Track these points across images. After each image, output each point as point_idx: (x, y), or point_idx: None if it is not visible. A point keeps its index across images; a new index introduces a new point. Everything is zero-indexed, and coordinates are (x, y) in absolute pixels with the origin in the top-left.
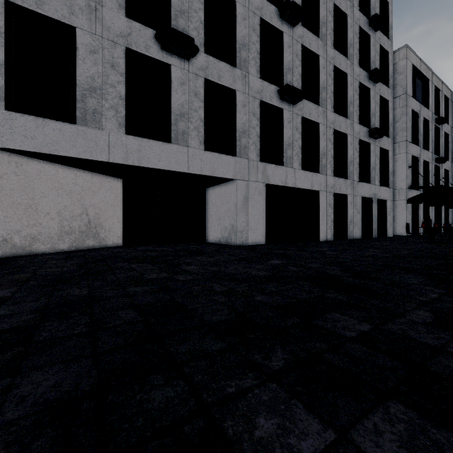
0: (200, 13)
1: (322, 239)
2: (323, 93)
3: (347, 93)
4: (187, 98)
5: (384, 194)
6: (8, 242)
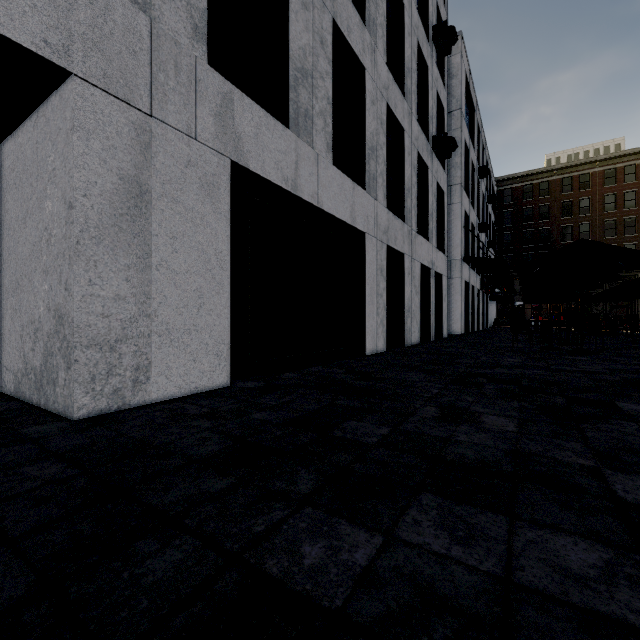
0: None
1: (370, 350)
2: (372, 5)
3: (403, 46)
4: None
5: (441, 264)
6: None
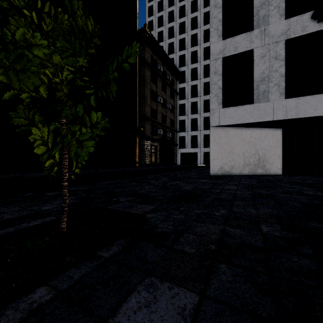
0: None
1: None
2: None
3: None
4: None
5: None
6: (222, 168)
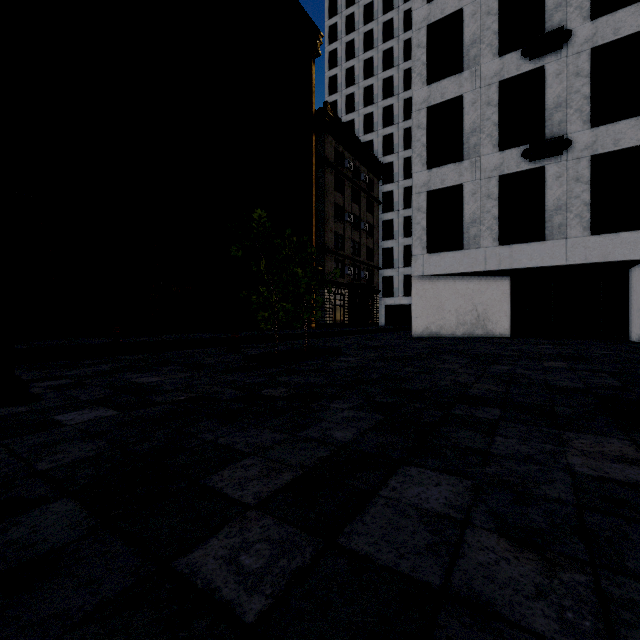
0: (584, 88)
1: None
2: None
3: None
4: (564, 189)
5: None
6: (429, 329)
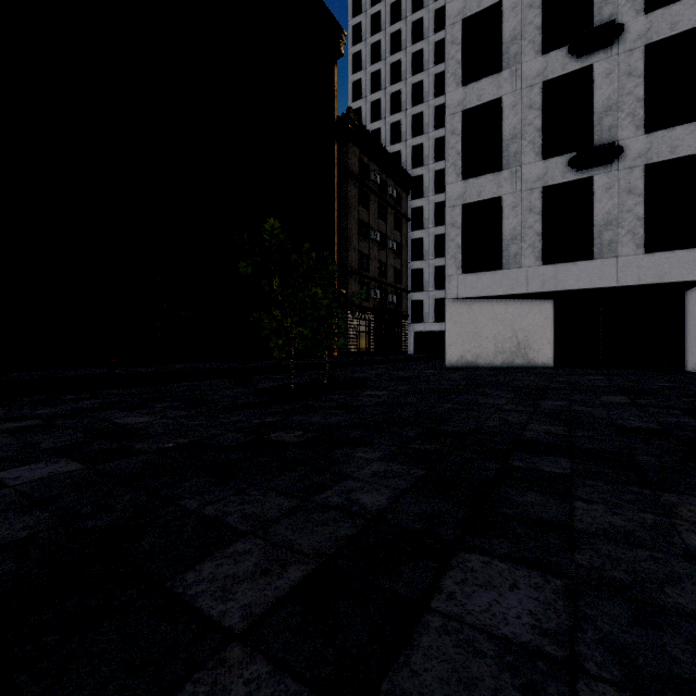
0: (637, 90)
1: None
2: None
3: None
4: (615, 201)
5: None
6: (464, 358)
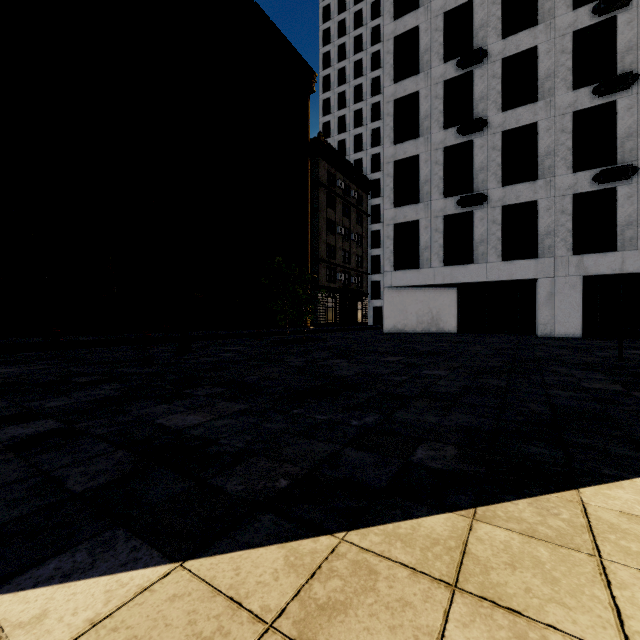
0: (497, 159)
1: None
2: None
3: None
4: (485, 228)
5: None
6: (396, 327)
